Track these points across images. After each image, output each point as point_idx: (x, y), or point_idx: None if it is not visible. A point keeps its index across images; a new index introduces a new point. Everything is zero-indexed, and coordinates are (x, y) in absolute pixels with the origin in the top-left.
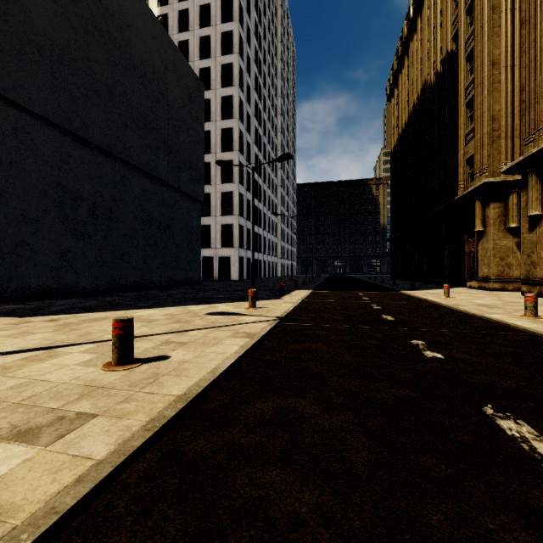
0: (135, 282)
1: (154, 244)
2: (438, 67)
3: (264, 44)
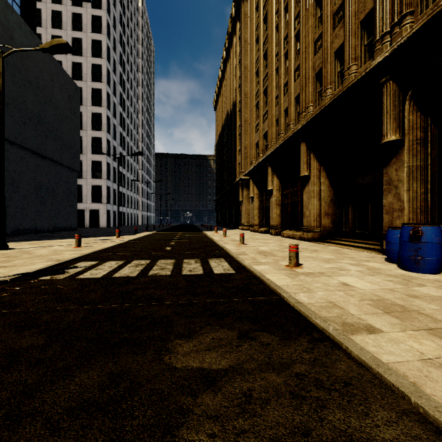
0: (30, 228)
1: (44, 202)
2: (231, 107)
3: (127, 49)
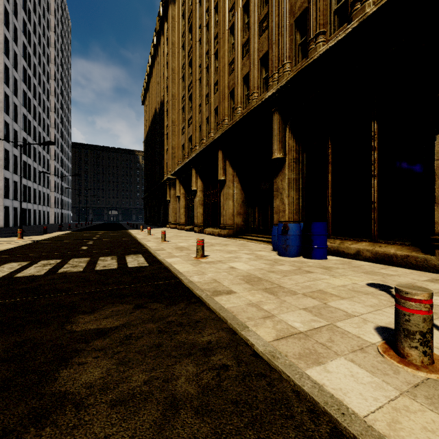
0: None
1: None
2: (159, 106)
3: (34, 17)
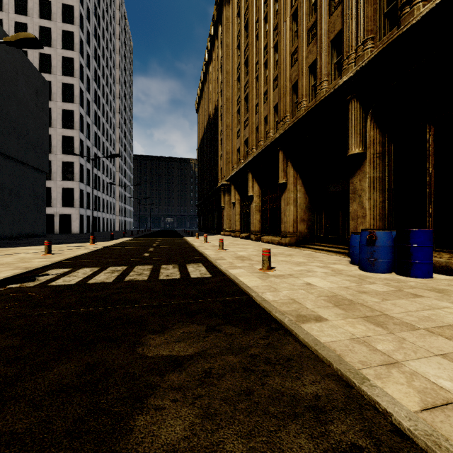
0: None
1: (6, 206)
2: (213, 111)
3: (103, 42)
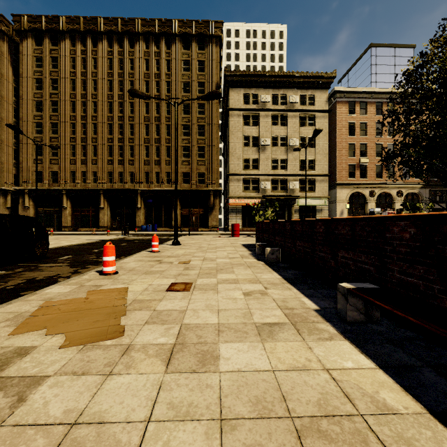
0: None
1: None
2: None
3: None
